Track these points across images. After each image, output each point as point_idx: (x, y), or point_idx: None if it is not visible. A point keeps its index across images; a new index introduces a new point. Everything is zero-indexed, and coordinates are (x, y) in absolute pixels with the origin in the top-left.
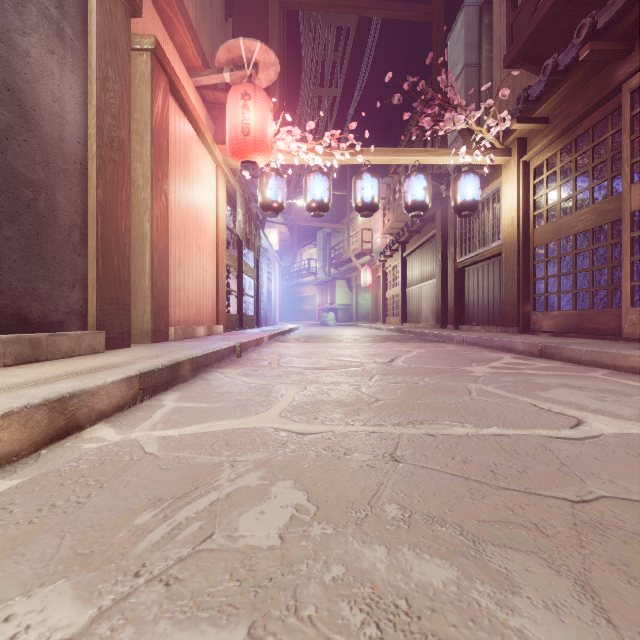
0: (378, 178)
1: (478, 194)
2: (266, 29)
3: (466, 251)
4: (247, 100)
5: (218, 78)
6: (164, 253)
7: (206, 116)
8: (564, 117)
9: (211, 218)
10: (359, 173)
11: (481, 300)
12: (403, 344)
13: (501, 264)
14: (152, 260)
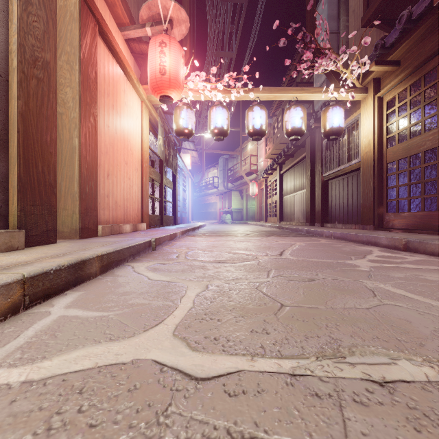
0: (265, 110)
1: (343, 122)
2: (180, 1)
3: (330, 168)
4: (163, 47)
5: (142, 32)
6: (92, 164)
7: (134, 64)
8: (414, 59)
9: (137, 141)
10: (251, 106)
11: (342, 204)
12: (285, 238)
13: (358, 177)
14: (80, 169)
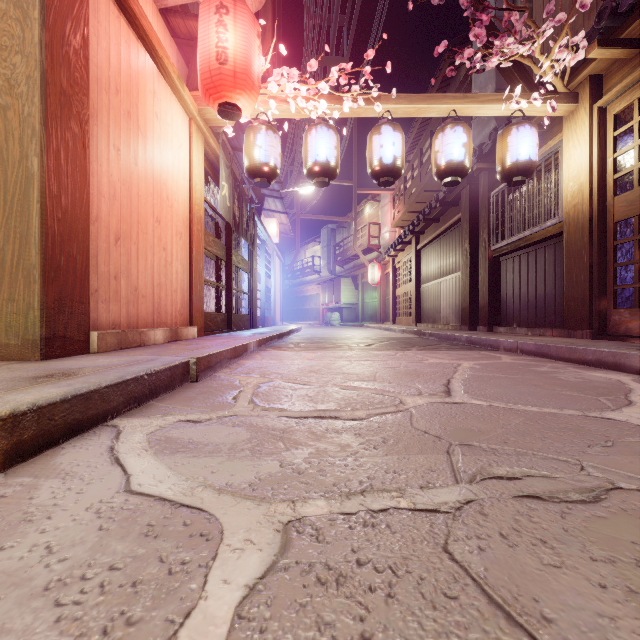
0: (402, 133)
1: (536, 152)
2: None
3: (504, 236)
4: (223, 14)
5: None
6: (76, 213)
7: (177, 56)
8: None
9: (180, 185)
10: (376, 126)
11: (525, 295)
12: (435, 352)
13: (557, 248)
14: (43, 220)
